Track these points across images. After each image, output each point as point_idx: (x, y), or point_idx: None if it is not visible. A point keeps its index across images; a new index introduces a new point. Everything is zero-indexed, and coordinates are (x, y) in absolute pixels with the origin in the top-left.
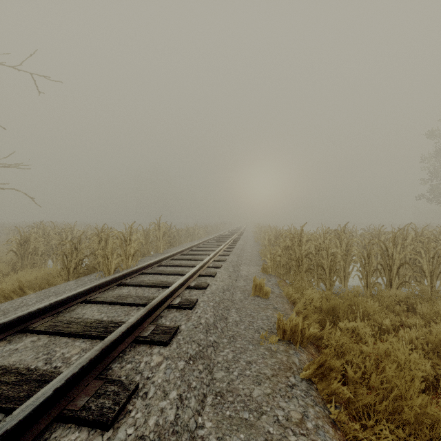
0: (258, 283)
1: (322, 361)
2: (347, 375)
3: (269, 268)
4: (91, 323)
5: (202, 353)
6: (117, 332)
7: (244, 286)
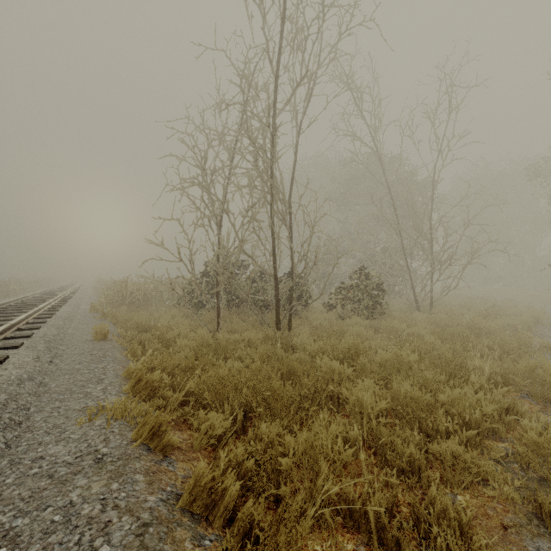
0: (94, 305)
1: (115, 314)
2: (122, 316)
3: (103, 304)
4: (0, 319)
5: (67, 319)
6: (29, 313)
7: (85, 311)
